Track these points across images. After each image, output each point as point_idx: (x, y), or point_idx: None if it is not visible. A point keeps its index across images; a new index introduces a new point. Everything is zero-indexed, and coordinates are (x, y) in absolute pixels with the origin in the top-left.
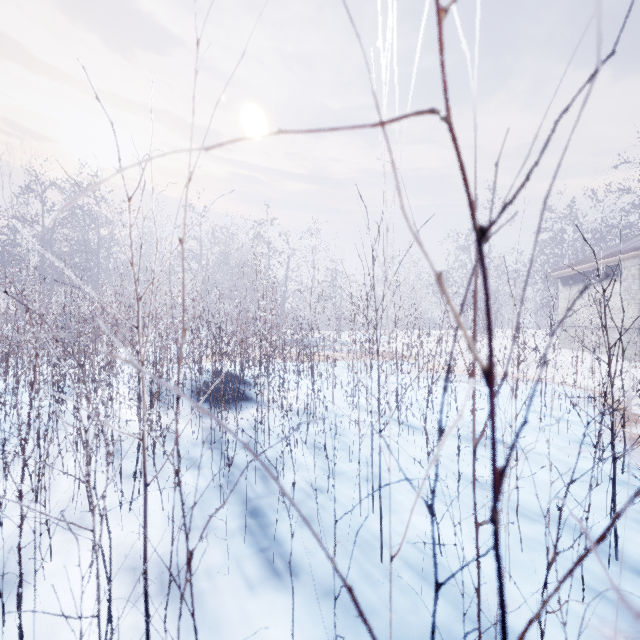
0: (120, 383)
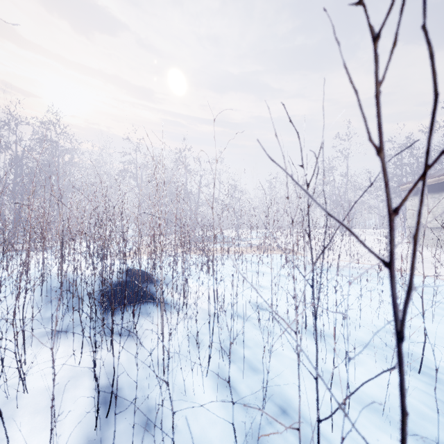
0: (32, 284)
